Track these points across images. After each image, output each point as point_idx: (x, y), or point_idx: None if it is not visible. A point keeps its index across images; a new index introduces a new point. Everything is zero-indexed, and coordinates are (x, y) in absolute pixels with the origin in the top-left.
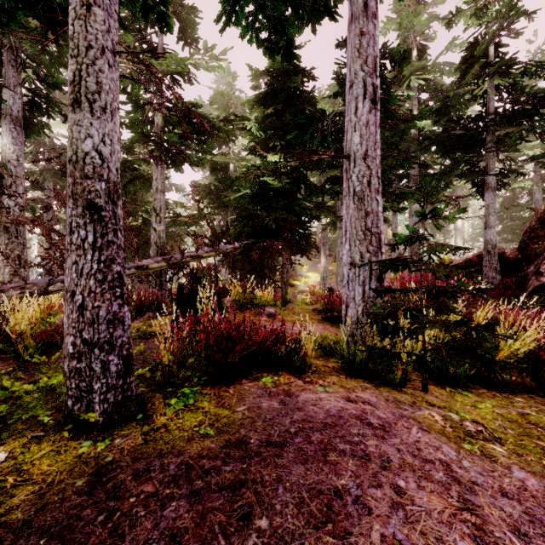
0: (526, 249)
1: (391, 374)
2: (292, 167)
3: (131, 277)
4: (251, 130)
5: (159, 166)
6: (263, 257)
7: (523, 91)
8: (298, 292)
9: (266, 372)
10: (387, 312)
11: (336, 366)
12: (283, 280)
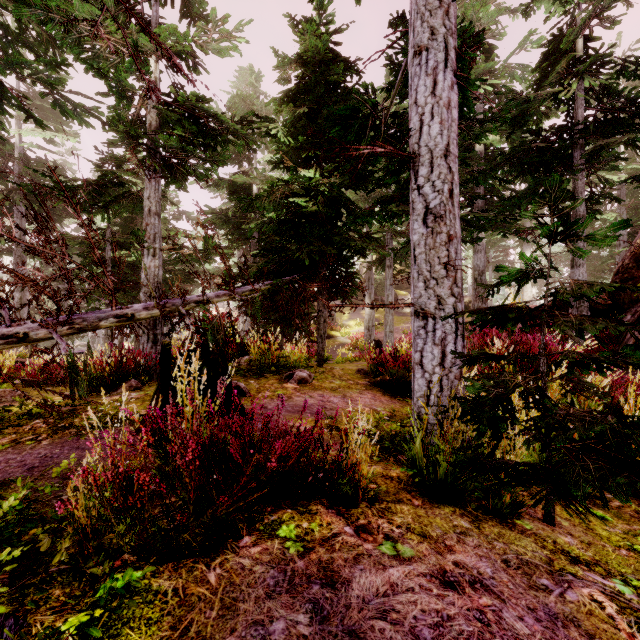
0: (619, 294)
1: (497, 497)
2: (331, 182)
3: (115, 328)
4: (278, 137)
5: (153, 180)
6: (293, 302)
7: (620, 95)
8: (337, 345)
9: (288, 506)
10: (493, 397)
11: (403, 477)
12: (319, 332)
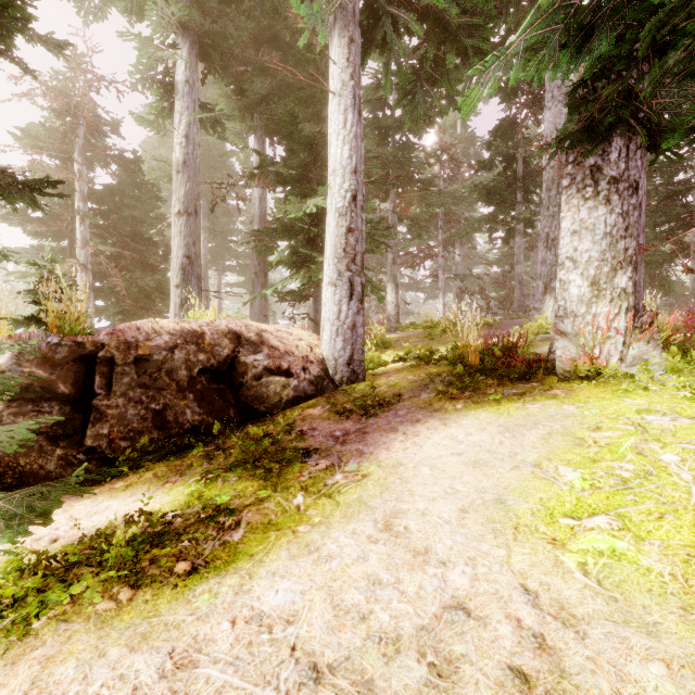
0: None
1: None
2: None
3: None
4: None
5: (535, 249)
6: None
7: None
8: None
9: None
10: None
11: None
12: None
